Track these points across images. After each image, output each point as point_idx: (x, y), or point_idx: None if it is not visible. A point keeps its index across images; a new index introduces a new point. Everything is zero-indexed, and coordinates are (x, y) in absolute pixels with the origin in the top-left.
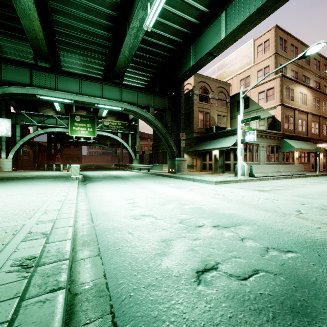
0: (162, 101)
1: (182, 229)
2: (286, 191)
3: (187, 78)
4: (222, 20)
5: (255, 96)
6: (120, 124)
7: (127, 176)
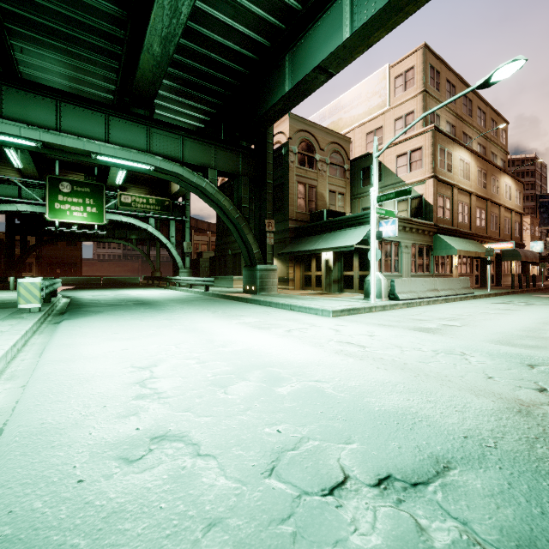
0: (231, 159)
1: (278, 513)
2: (471, 330)
3: (279, 118)
4: (344, 6)
5: (391, 162)
6: (153, 202)
7: (162, 301)
